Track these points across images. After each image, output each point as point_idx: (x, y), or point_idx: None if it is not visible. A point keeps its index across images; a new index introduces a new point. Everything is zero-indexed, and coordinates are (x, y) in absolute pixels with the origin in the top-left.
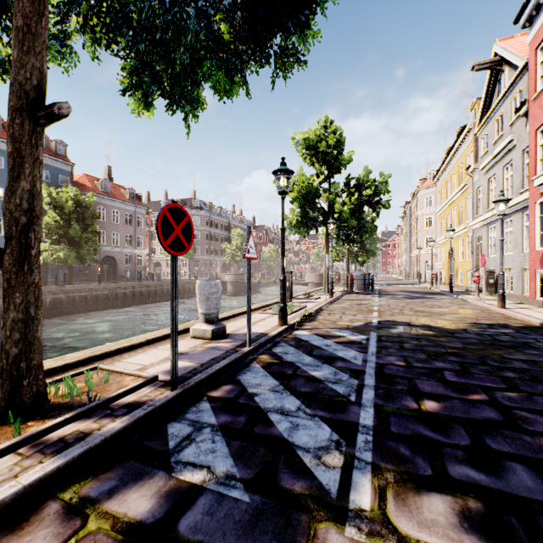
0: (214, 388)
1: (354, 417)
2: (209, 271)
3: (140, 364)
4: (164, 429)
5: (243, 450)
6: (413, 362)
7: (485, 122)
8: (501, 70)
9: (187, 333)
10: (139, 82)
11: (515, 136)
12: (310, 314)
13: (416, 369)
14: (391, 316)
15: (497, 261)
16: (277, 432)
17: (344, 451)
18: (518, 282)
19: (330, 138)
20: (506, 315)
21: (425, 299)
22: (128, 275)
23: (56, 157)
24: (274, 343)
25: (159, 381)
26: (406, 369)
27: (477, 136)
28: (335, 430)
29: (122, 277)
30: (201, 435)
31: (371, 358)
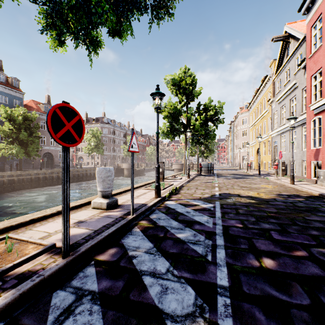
0: (101, 251)
1: (212, 278)
2: (114, 162)
3: (46, 232)
4: (48, 300)
5: (116, 323)
6: (248, 224)
7: (279, 73)
8: (288, 42)
9: (90, 204)
10: (53, 24)
11: (297, 80)
12: (175, 189)
13: (250, 230)
14: (227, 190)
15: (286, 156)
16: (149, 298)
17: (207, 319)
18: (299, 168)
19: (188, 79)
20: (296, 188)
21: (245, 178)
22: (61, 164)
23: (12, 88)
24: (151, 211)
25: (57, 248)
26: (244, 230)
27: (274, 81)
28: (198, 293)
29: (57, 166)
30: (81, 305)
31: (218, 221)
